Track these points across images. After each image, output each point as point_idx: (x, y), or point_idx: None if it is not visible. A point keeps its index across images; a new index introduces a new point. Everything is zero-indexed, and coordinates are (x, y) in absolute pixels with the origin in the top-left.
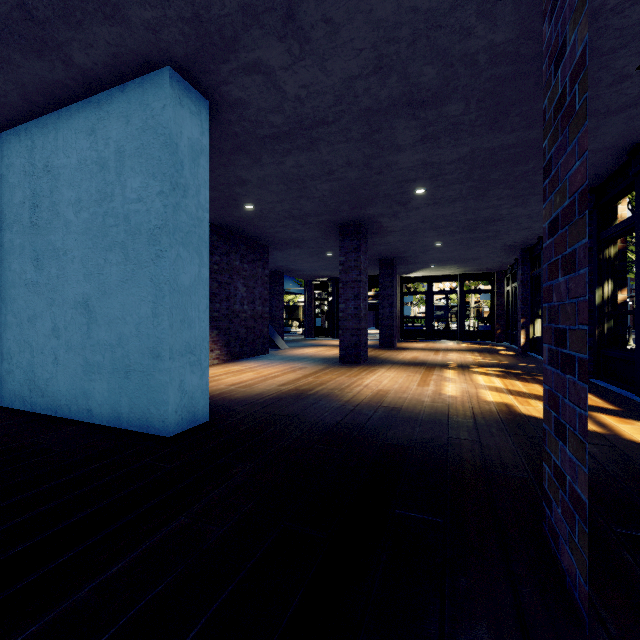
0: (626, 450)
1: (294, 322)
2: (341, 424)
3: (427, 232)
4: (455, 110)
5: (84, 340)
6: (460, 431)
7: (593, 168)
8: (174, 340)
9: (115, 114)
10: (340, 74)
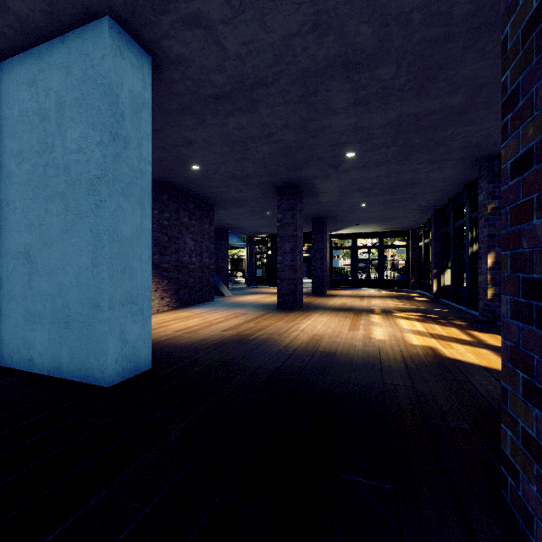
0: None
1: (238, 273)
2: (280, 370)
3: (354, 193)
4: (387, 73)
5: (25, 290)
6: (394, 376)
7: None
8: (114, 290)
9: (55, 65)
10: (279, 31)
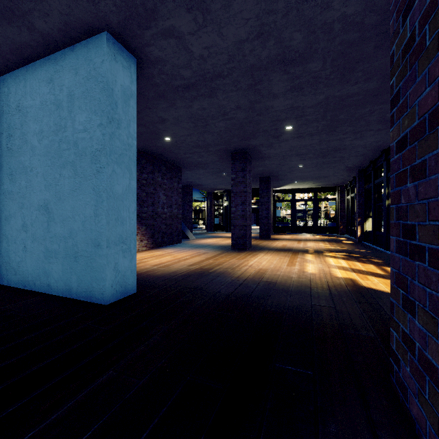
0: None
1: (200, 221)
2: (233, 294)
3: (293, 157)
4: (315, 67)
5: (45, 233)
6: (320, 300)
7: None
8: (110, 233)
9: (67, 67)
10: (232, 38)
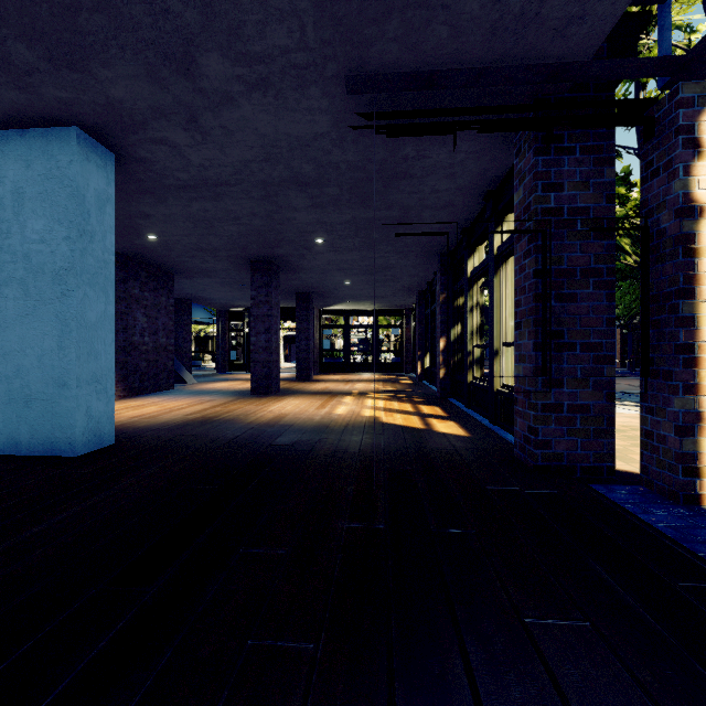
0: (427, 436)
1: (206, 355)
2: (240, 437)
3: (335, 272)
4: (333, 191)
5: None
6: (331, 434)
7: (444, 239)
8: (81, 370)
9: (12, 155)
10: (238, 157)
